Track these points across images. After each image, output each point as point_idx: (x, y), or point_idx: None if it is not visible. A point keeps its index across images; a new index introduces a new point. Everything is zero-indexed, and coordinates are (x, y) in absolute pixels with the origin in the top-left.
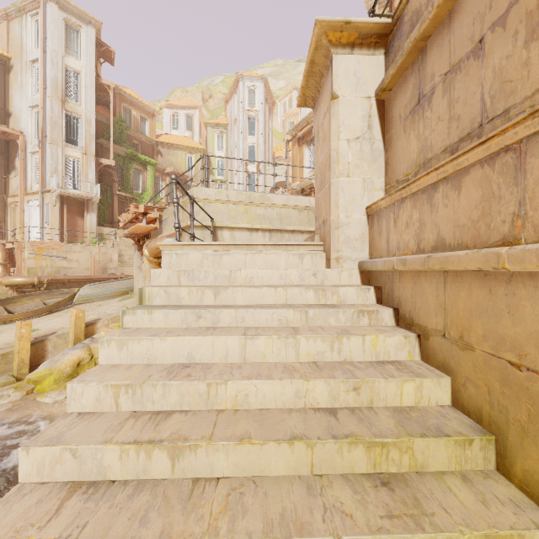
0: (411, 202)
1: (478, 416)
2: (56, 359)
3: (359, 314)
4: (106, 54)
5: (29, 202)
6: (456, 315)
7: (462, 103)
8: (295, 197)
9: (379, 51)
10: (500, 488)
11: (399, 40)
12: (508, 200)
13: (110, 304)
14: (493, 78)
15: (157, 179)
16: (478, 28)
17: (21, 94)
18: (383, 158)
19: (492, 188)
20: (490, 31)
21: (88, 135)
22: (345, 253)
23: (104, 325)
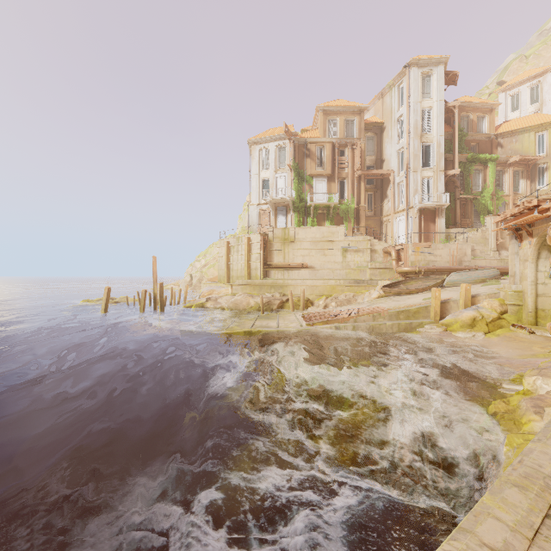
0: None
1: None
2: (456, 314)
3: None
4: (450, 79)
5: (396, 218)
6: None
7: None
8: None
9: None
10: None
11: None
12: None
13: (475, 287)
14: None
15: (498, 173)
16: None
17: (391, 144)
18: None
19: None
20: None
21: (438, 155)
22: None
23: (482, 299)
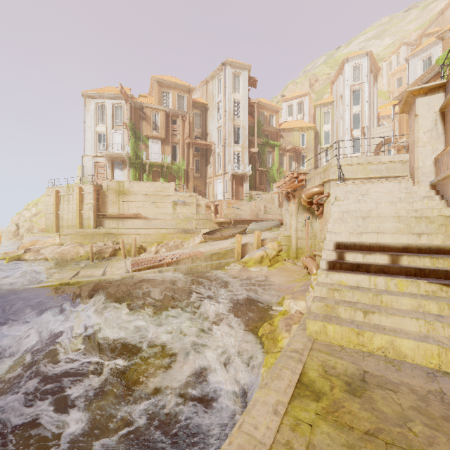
0: (445, 156)
1: None
2: (251, 254)
3: (423, 198)
4: (252, 83)
5: (216, 180)
6: None
7: None
8: (399, 155)
9: (441, 92)
10: None
11: (448, 90)
12: None
13: (265, 234)
14: None
15: (280, 155)
16: None
17: (213, 122)
18: (443, 136)
19: None
20: None
21: (244, 136)
22: (422, 179)
23: (268, 242)
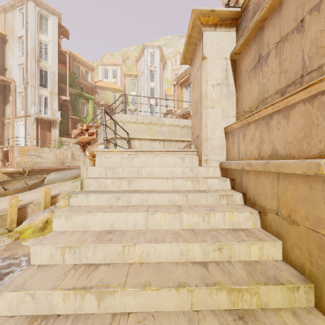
0: (254, 125)
1: (302, 269)
2: (33, 218)
3: (220, 197)
4: (64, 32)
5: (17, 122)
6: (286, 201)
7: (289, 61)
8: (178, 120)
9: (232, 29)
10: (319, 322)
11: (245, 22)
12: (323, 126)
13: (66, 184)
14: (311, 45)
15: (95, 108)
16: (300, 12)
17: (13, 57)
18: (235, 97)
19: (312, 118)
20: (308, 14)
21: (53, 81)
22: (211, 156)
23: (62, 197)
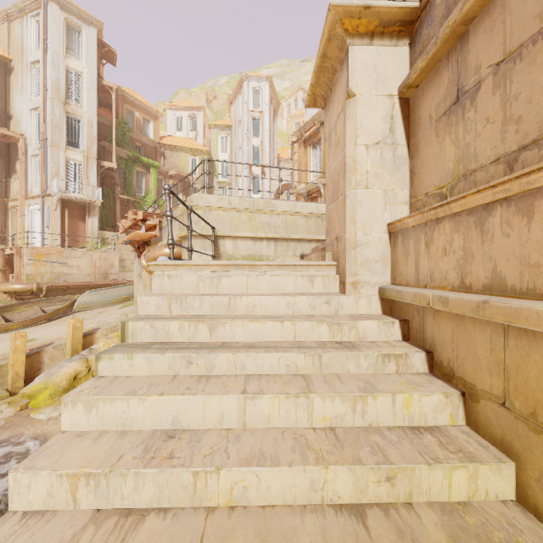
0: (451, 224)
1: None
2: (51, 371)
3: (384, 359)
4: (108, 55)
5: (29, 206)
6: (525, 383)
7: (525, 100)
8: (301, 203)
9: (403, 42)
10: None
11: (429, 27)
12: None
13: (111, 311)
14: None
15: (161, 182)
16: None
17: (22, 96)
18: (407, 166)
19: None
20: None
21: (90, 137)
22: (363, 276)
23: (102, 335)
